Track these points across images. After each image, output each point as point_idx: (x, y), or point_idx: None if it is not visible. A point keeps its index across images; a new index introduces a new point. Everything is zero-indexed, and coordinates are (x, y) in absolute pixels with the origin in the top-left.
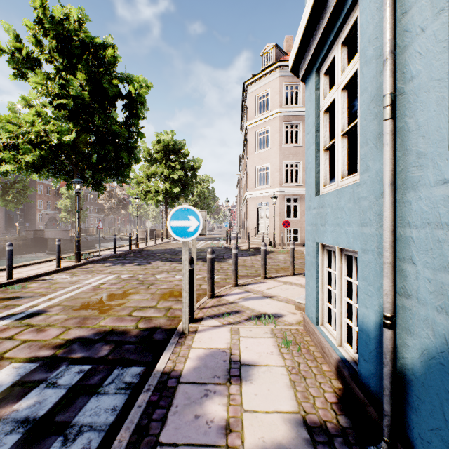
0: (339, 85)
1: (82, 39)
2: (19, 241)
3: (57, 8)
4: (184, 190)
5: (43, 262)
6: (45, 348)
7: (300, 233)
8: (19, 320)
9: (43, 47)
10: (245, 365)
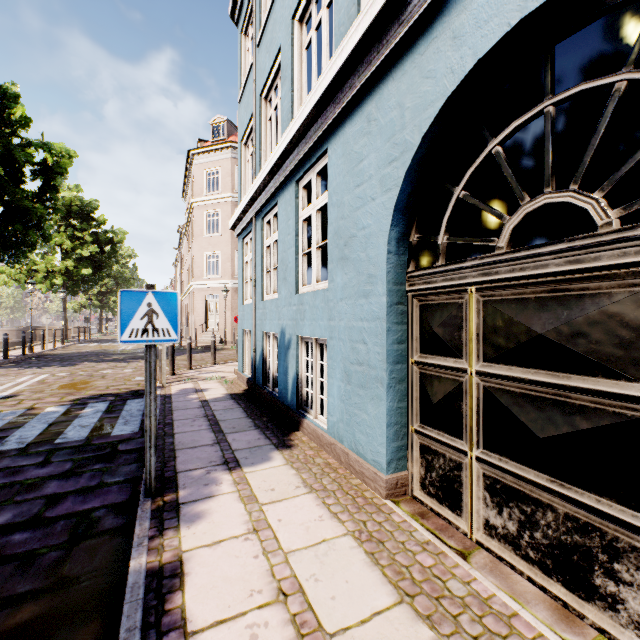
0: (249, 256)
1: None
2: None
3: None
4: (99, 272)
5: None
6: (62, 402)
7: None
8: (1, 399)
9: None
10: (204, 389)
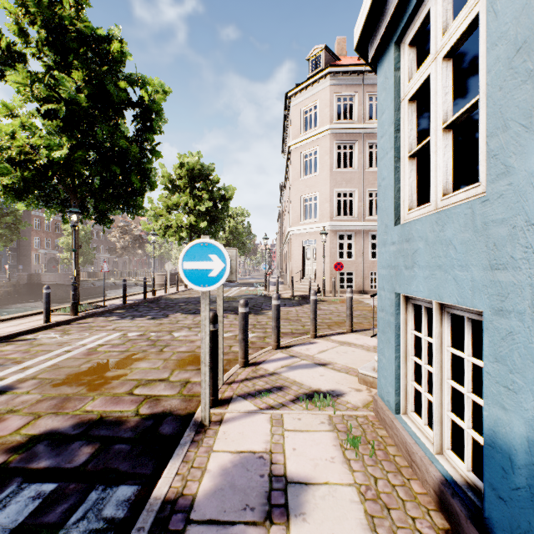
0: (438, 52)
1: (80, 30)
2: (10, 288)
3: None
4: (213, 225)
5: (28, 316)
6: None
7: (355, 278)
8: None
9: (29, 38)
10: (293, 484)
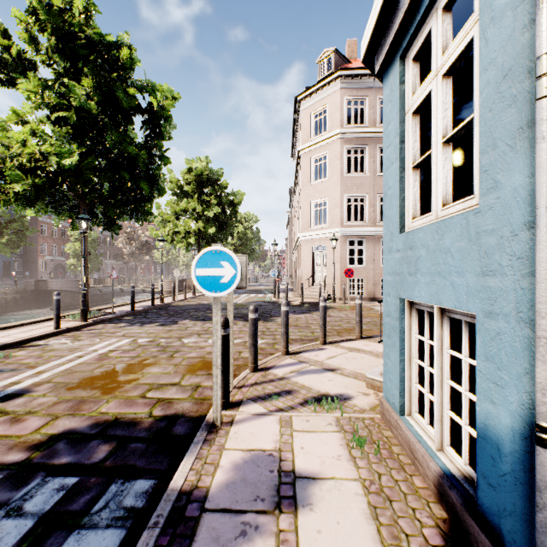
0: (438, 69)
1: (89, 37)
2: (17, 294)
3: None
4: (222, 231)
5: (38, 322)
6: (18, 449)
7: (366, 285)
8: None
9: (39, 46)
10: (301, 479)
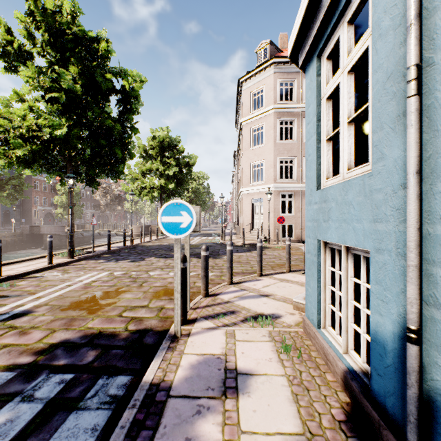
0: (344, 67)
1: (75, 33)
2: (15, 237)
3: (49, 0)
4: (179, 186)
5: (35, 259)
6: (26, 353)
7: (295, 229)
8: (2, 321)
9: (35, 40)
10: (241, 375)
